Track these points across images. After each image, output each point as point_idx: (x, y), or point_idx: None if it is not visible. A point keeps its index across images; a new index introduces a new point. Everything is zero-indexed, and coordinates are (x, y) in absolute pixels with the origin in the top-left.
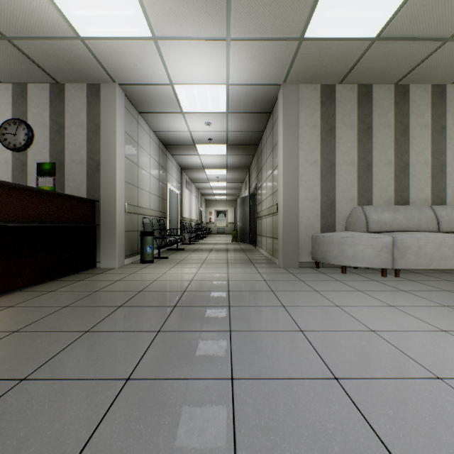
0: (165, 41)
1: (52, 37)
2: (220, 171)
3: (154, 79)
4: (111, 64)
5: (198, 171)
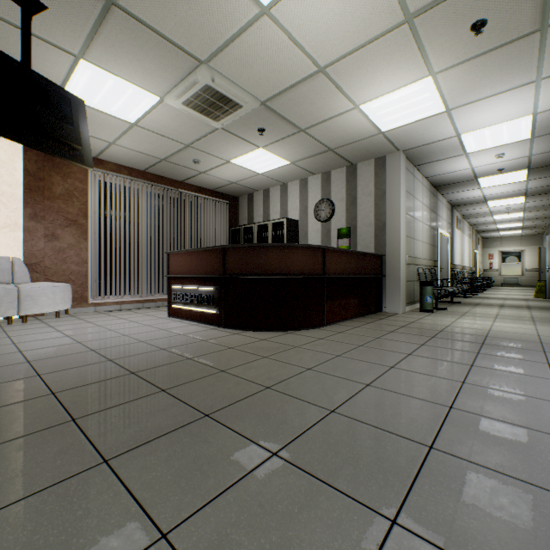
0: (458, 108)
1: (361, 139)
2: (513, 200)
3: (438, 138)
4: (400, 140)
5: (476, 205)
